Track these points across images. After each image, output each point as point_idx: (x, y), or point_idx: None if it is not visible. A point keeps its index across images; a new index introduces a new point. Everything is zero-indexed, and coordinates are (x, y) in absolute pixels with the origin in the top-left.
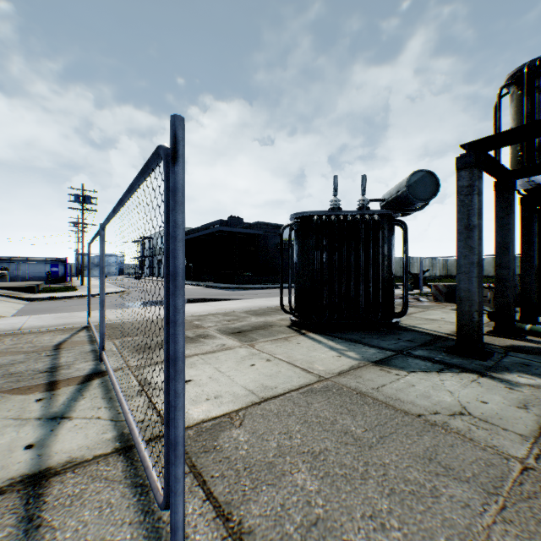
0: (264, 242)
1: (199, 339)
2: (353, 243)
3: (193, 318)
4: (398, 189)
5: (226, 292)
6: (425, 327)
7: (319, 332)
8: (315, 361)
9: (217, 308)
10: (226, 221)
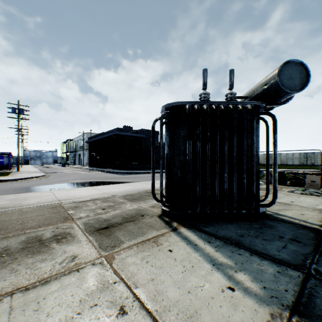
0: (146, 142)
1: (51, 244)
2: (227, 132)
3: (72, 205)
4: (265, 82)
5: (118, 176)
6: (289, 215)
7: (191, 226)
8: (199, 310)
9: (102, 192)
10: (121, 129)
